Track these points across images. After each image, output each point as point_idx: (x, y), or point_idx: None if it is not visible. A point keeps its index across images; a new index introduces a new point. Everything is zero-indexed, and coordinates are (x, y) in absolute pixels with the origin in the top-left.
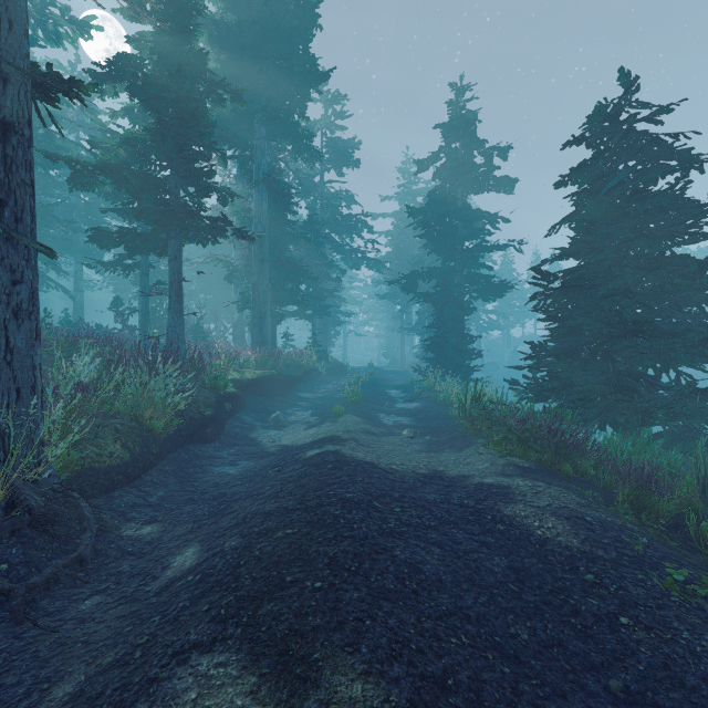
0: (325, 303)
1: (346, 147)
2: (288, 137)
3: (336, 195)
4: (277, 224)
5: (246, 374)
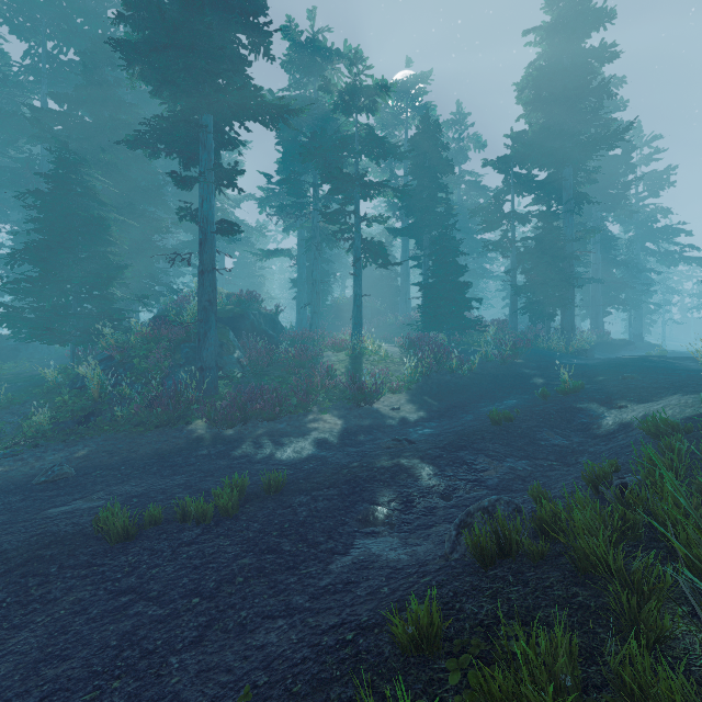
0: (640, 299)
1: (661, 173)
2: (613, 209)
3: (651, 216)
4: (607, 263)
5: (593, 341)
